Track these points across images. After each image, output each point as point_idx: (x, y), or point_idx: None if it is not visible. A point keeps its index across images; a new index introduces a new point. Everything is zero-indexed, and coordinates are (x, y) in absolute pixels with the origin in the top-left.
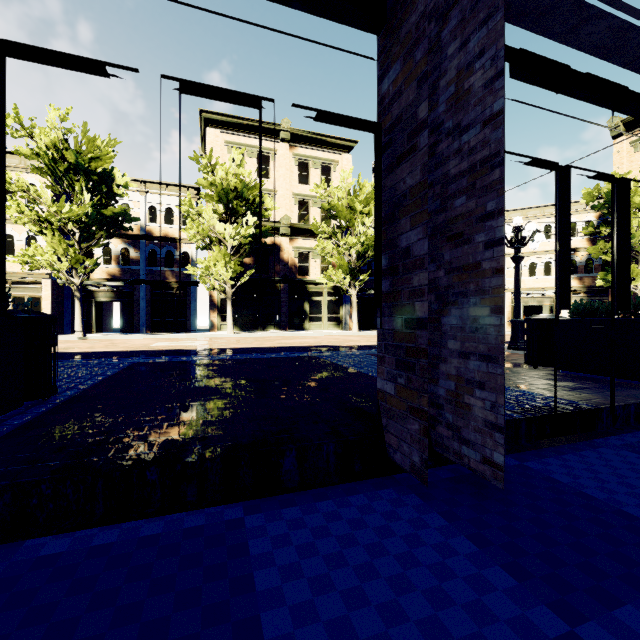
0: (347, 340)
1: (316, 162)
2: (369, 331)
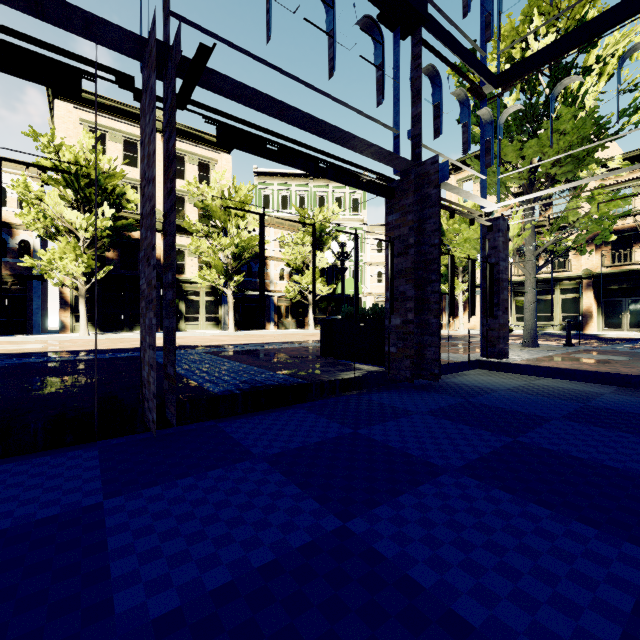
0: (214, 340)
1: (193, 158)
2: (247, 331)
